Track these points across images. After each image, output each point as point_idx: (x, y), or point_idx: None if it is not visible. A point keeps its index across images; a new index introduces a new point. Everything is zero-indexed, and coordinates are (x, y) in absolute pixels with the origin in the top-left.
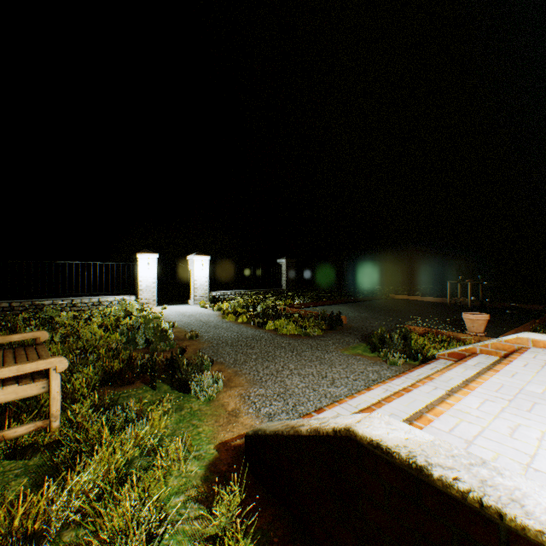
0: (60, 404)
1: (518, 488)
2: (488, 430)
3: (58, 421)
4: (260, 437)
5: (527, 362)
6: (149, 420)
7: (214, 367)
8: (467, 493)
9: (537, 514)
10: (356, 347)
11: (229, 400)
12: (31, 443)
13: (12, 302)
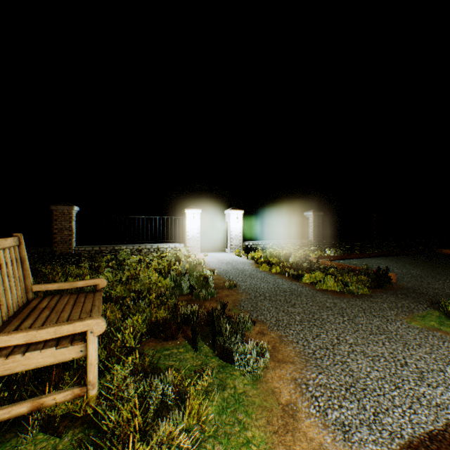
0: (97, 371)
1: None
2: None
3: (95, 389)
4: None
5: None
6: (186, 409)
7: (255, 326)
8: None
9: None
10: (424, 317)
11: (281, 386)
12: (70, 409)
13: (101, 247)
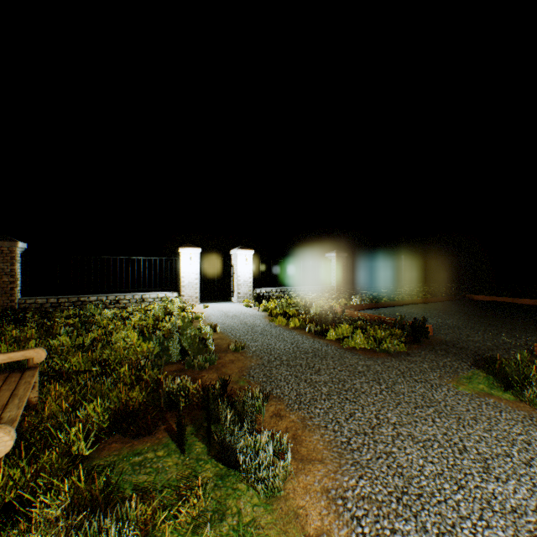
0: None
1: None
2: None
3: None
4: None
5: None
6: None
7: (269, 405)
8: None
9: None
10: (471, 378)
11: (307, 504)
12: None
13: (59, 298)
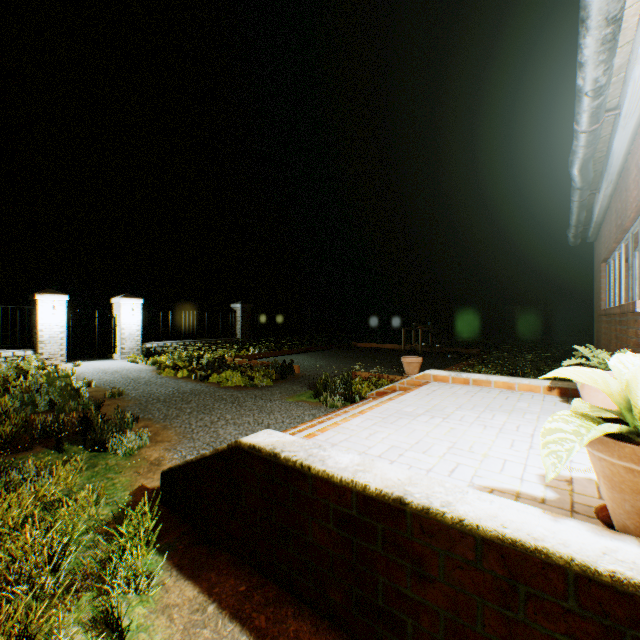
0: None
1: (329, 455)
2: (354, 436)
3: None
4: (174, 470)
5: (420, 392)
6: (54, 477)
7: (140, 424)
8: (297, 461)
9: (329, 463)
10: (302, 395)
11: (153, 452)
12: None
13: None
